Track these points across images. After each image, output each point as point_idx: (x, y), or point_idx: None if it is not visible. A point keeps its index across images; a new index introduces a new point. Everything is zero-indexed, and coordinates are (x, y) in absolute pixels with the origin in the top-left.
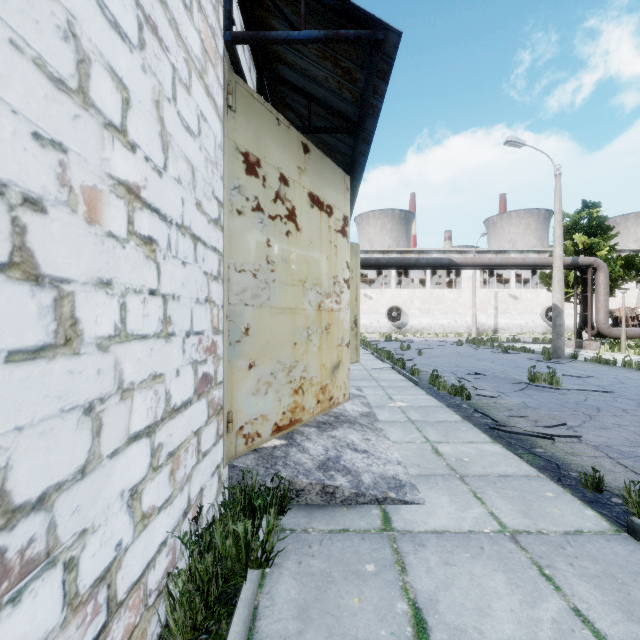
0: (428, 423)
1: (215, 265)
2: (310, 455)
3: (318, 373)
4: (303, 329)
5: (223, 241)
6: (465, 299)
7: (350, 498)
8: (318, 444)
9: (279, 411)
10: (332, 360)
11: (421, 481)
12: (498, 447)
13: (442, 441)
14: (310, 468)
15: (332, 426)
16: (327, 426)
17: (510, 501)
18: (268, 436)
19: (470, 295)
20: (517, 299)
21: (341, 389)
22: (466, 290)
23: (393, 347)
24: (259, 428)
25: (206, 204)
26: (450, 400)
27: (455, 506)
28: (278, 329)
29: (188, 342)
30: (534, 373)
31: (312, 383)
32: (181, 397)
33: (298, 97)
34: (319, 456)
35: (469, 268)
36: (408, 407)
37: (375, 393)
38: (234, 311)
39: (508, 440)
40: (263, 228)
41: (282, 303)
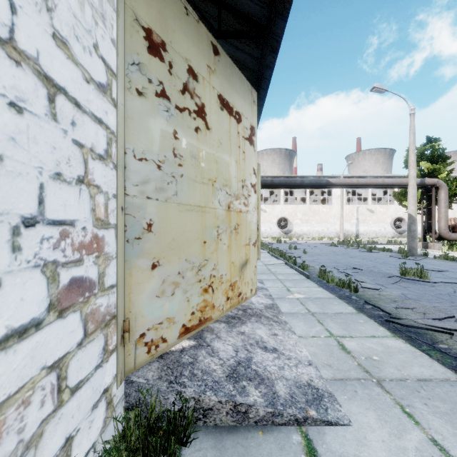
0: (327, 315)
1: (100, 141)
2: (219, 359)
3: (227, 271)
4: (213, 228)
5: (116, 119)
6: (335, 212)
7: (265, 418)
8: (228, 343)
9: (187, 312)
10: (240, 258)
11: (338, 388)
12: (401, 342)
13: (345, 335)
14: (219, 378)
15: (241, 320)
16: (236, 321)
17: (446, 419)
18: (175, 339)
19: (338, 209)
20: (373, 212)
21: (248, 285)
22: (335, 205)
23: (283, 247)
24: (164, 332)
25: (80, 52)
26: (340, 292)
27: (387, 428)
28: (186, 227)
29: (30, 234)
30: (405, 268)
31: (222, 281)
32: (6, 323)
33: (208, 6)
34: (229, 359)
35: (341, 187)
36: (305, 299)
37: (275, 285)
38: (133, 204)
39: (407, 334)
40: (169, 118)
41: (191, 200)
